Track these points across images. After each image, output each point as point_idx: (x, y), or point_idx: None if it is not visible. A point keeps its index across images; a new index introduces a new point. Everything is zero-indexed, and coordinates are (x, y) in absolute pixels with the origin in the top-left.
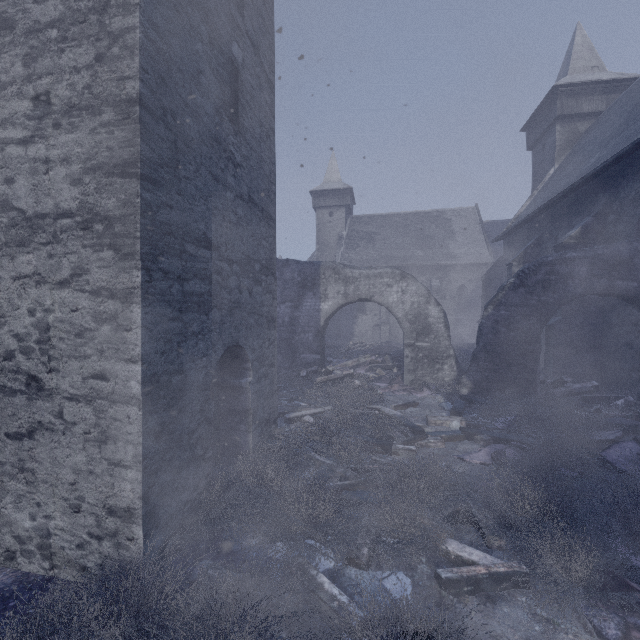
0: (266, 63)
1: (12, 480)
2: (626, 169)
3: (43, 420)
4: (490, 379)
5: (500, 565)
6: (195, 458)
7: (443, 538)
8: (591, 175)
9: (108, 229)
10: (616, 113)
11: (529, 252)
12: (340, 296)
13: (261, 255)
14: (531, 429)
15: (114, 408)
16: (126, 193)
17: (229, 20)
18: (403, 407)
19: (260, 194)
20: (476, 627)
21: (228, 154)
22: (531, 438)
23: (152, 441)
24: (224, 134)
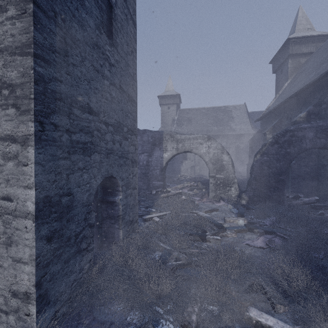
0: (131, 8)
1: None
2: None
3: None
4: (258, 195)
5: None
6: (80, 251)
7: (246, 306)
8: (312, 83)
9: (11, 93)
10: (323, 51)
11: (275, 126)
12: (174, 149)
13: (128, 122)
14: (286, 225)
15: (16, 221)
16: (24, 67)
17: None
18: (210, 211)
19: (127, 86)
20: None
21: (105, 56)
22: (288, 231)
23: (44, 244)
24: (102, 43)
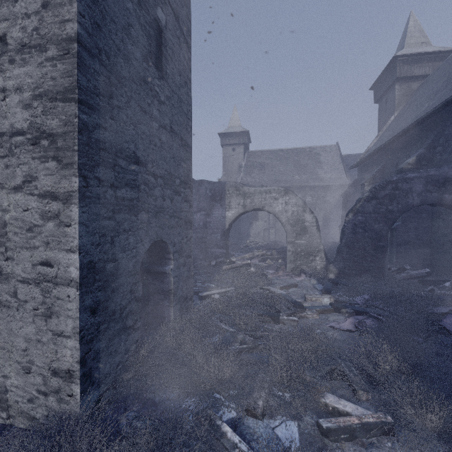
0: (184, 28)
1: None
2: (450, 113)
3: (1, 299)
4: (350, 267)
5: (369, 416)
6: (126, 328)
7: (322, 392)
8: (423, 118)
9: (52, 144)
10: (440, 74)
11: (377, 175)
12: (240, 207)
13: (180, 173)
14: (383, 304)
15: (57, 289)
16: (66, 114)
17: None
18: (287, 288)
19: (179, 126)
20: None
21: (154, 93)
22: (384, 311)
23: (88, 316)
24: (150, 77)
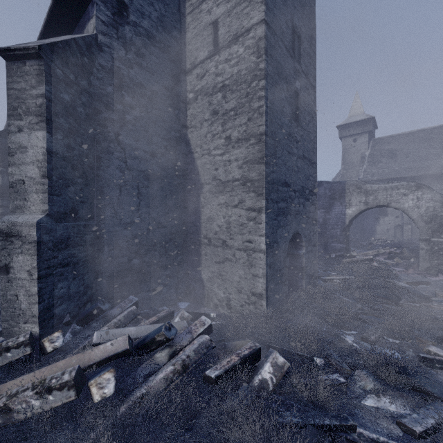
0: (311, 78)
1: (217, 278)
2: None
3: (228, 257)
4: None
5: None
6: (281, 282)
7: (427, 344)
8: None
9: (252, 185)
10: None
11: None
12: (361, 204)
13: (309, 185)
14: None
15: (254, 254)
16: (259, 170)
17: (294, 72)
18: (415, 284)
19: (308, 152)
20: (439, 379)
21: (294, 138)
22: None
23: (268, 269)
24: (292, 129)
